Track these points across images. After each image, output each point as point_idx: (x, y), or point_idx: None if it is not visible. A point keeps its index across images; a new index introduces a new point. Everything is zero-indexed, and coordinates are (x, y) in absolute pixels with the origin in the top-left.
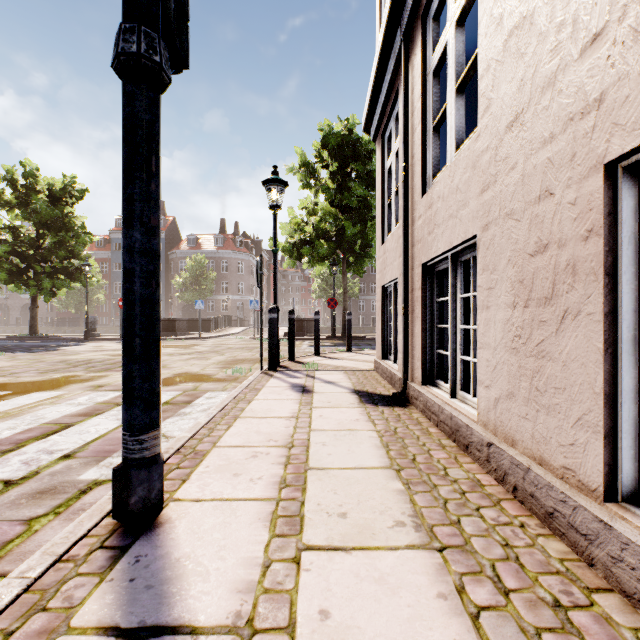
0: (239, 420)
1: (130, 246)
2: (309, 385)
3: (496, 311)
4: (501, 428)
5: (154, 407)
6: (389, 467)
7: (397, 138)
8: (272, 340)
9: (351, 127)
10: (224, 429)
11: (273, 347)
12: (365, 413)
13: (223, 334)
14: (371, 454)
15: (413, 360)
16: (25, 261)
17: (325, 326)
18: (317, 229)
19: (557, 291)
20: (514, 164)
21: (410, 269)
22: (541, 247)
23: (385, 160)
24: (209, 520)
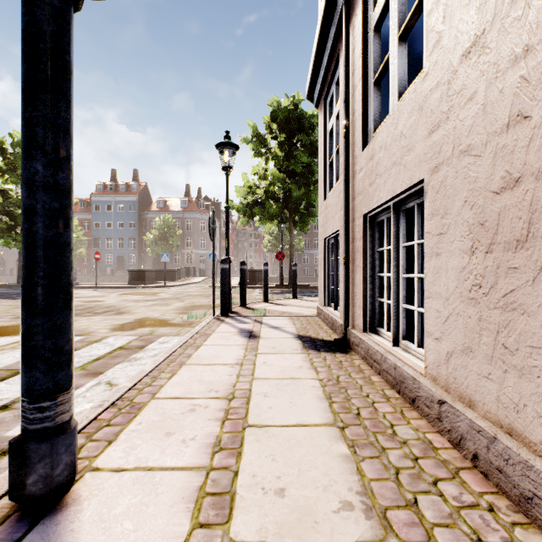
0: (184, 367)
1: (29, 179)
2: (256, 330)
3: (448, 258)
4: (455, 385)
5: (60, 368)
6: (332, 424)
7: (338, 100)
8: (224, 288)
9: (297, 103)
10: (167, 377)
11: (225, 295)
12: (308, 359)
13: (186, 283)
14: (313, 407)
15: (354, 308)
16: (13, 219)
17: (275, 276)
18: (267, 192)
19: (535, 231)
20: (472, 94)
21: (351, 221)
22: (511, 182)
23: (327, 123)
24: (124, 500)
